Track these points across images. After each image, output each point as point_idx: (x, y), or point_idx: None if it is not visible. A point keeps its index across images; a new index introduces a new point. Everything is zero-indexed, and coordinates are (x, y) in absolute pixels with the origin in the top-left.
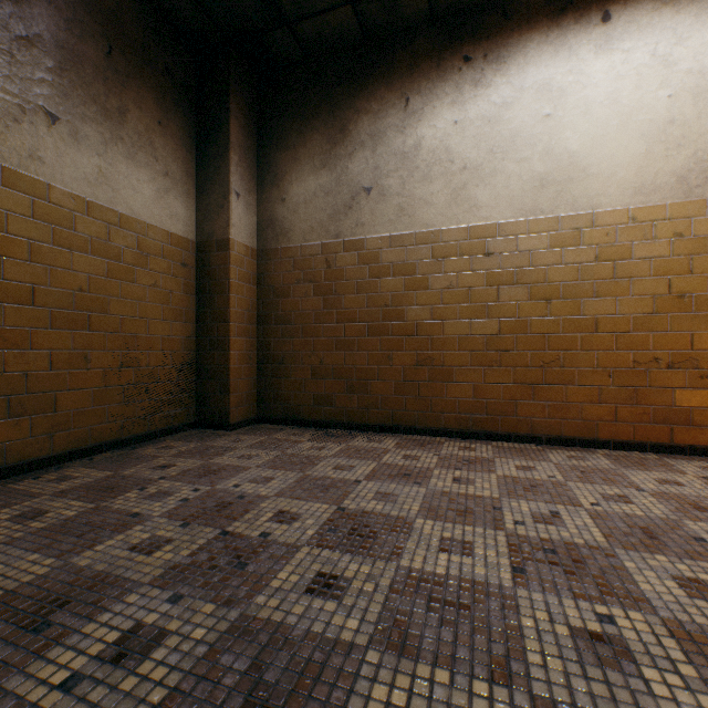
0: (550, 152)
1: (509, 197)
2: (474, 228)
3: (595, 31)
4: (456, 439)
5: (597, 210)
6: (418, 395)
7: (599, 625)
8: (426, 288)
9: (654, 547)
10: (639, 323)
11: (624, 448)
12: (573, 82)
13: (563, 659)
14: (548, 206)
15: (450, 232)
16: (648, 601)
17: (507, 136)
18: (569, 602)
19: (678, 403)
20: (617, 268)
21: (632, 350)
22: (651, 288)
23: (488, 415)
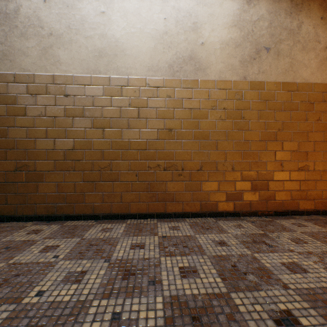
0: (105, 35)
1: (80, 59)
2: (57, 76)
3: None
4: (43, 222)
5: (130, 76)
6: (18, 192)
7: None
8: (23, 114)
9: None
10: (151, 145)
11: (144, 217)
12: None
13: None
14: (103, 69)
15: (41, 77)
16: None
17: (79, 19)
18: None
19: (169, 189)
20: (141, 112)
21: (148, 160)
22: (156, 125)
23: (67, 203)
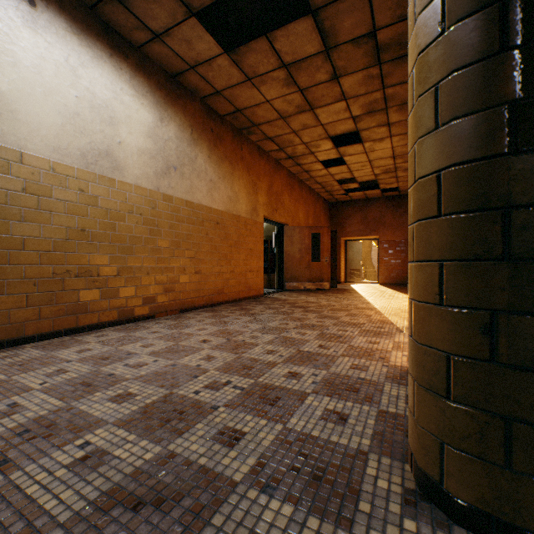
0: None
1: None
2: None
3: (24, 5)
4: None
5: (26, 151)
6: None
7: (83, 451)
8: None
9: (93, 390)
10: (59, 245)
11: (48, 338)
12: (3, 30)
13: (72, 487)
14: None
15: None
16: (103, 419)
17: None
18: (58, 453)
19: (83, 299)
20: (42, 202)
21: (53, 264)
22: (66, 221)
23: None
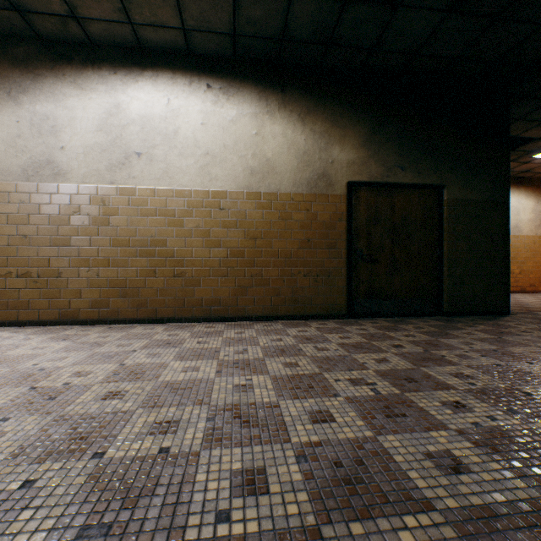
0: None
1: None
2: None
3: None
4: None
5: None
6: None
7: None
8: None
9: None
10: None
11: None
12: None
13: None
14: None
15: None
16: None
17: None
18: None
19: None
20: None
21: None
22: None
23: None
